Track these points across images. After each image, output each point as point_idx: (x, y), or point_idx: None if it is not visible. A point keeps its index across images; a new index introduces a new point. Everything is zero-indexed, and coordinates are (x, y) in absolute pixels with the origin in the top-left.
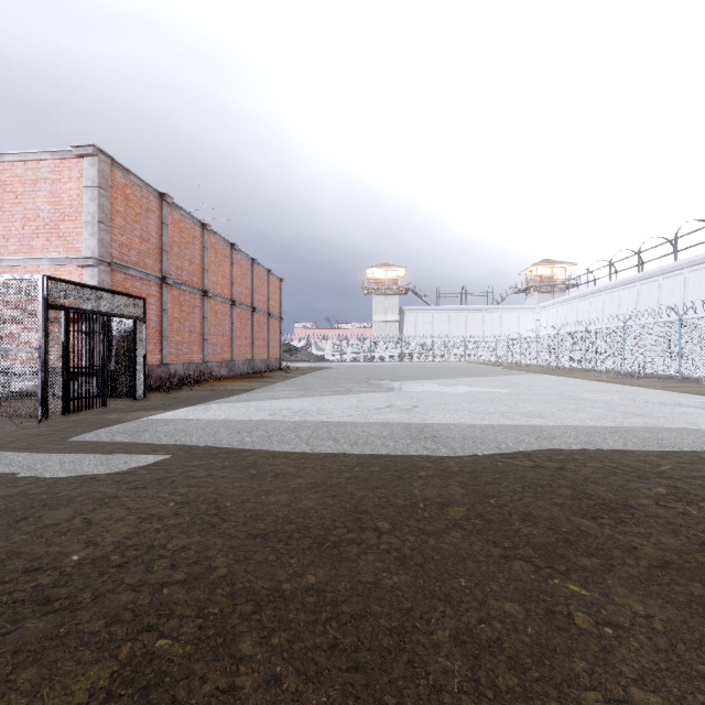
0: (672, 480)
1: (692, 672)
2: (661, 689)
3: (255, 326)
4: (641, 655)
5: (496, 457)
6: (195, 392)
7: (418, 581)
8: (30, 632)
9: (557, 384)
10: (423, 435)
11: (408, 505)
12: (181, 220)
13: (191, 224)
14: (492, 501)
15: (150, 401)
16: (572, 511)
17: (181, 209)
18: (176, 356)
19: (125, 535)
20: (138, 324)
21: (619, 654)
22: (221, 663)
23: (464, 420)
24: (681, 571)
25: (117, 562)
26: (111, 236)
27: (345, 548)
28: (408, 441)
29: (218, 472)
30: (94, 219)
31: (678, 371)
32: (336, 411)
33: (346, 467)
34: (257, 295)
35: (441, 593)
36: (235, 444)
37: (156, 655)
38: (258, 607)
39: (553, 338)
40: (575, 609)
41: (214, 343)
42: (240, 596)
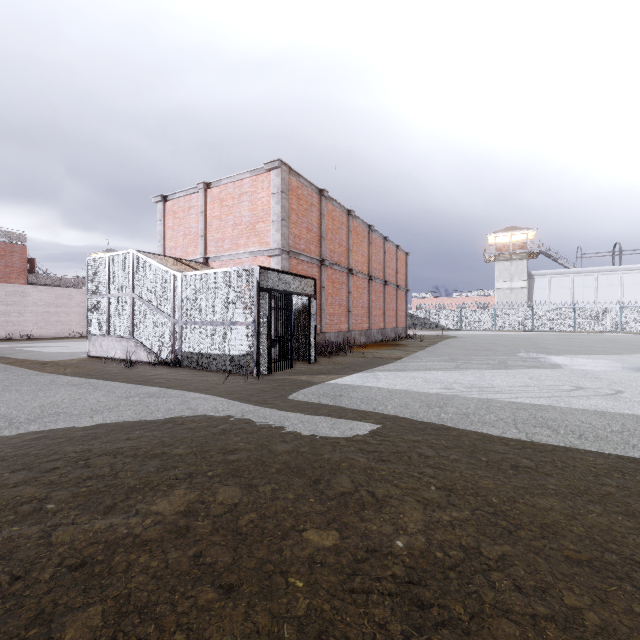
0: None
1: None
2: None
3: (386, 298)
4: None
5: None
6: (351, 358)
7: None
8: None
9: None
10: None
11: None
12: (333, 210)
13: (339, 212)
14: None
15: (322, 365)
16: None
17: (333, 201)
18: (330, 326)
19: (421, 523)
20: (311, 300)
21: None
22: None
23: None
24: None
25: (447, 563)
26: (289, 230)
27: None
28: None
29: (444, 452)
30: (278, 218)
31: None
32: (515, 389)
33: (597, 469)
34: (387, 270)
35: None
36: (433, 419)
37: None
38: None
39: None
40: None
41: (355, 314)
42: None
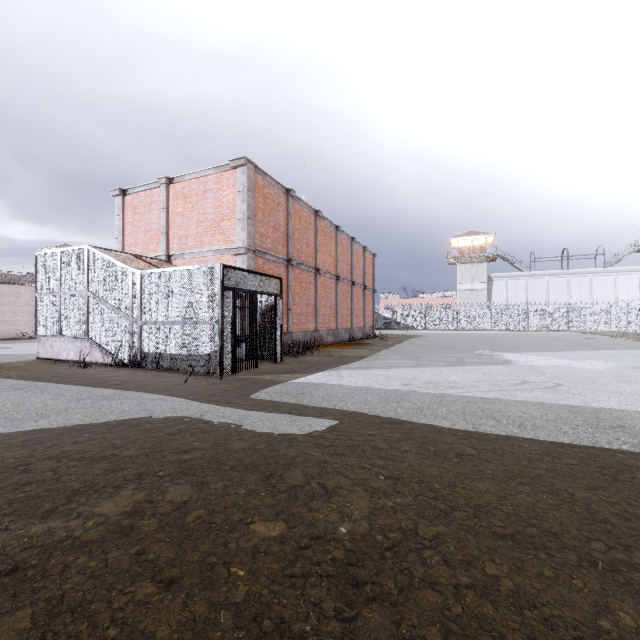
0: None
1: None
2: None
3: (353, 298)
4: None
5: None
6: (317, 357)
7: None
8: (373, 625)
9: None
10: (605, 423)
11: None
12: (300, 210)
13: (307, 212)
14: None
15: (287, 364)
16: None
17: (300, 201)
18: (297, 325)
19: (367, 510)
20: (277, 300)
21: None
22: None
23: None
24: None
25: (386, 544)
26: (255, 228)
27: (628, 574)
28: (589, 429)
29: (397, 444)
30: (244, 216)
31: None
32: (468, 384)
33: (531, 455)
34: (355, 270)
35: None
36: (390, 414)
37: None
38: None
39: None
40: None
41: (323, 313)
42: (557, 627)
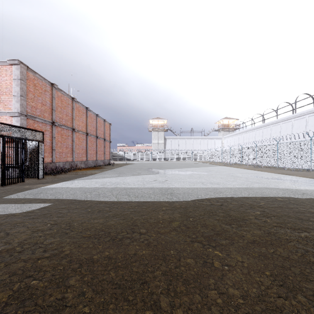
0: (263, 209)
1: (253, 281)
2: (240, 288)
3: (97, 145)
4: (236, 276)
5: (196, 201)
6: (68, 175)
7: (153, 252)
8: None
9: (228, 170)
10: (167, 192)
11: (155, 222)
12: (61, 96)
13: (66, 97)
14: (191, 219)
15: (45, 179)
16: (222, 222)
17: (61, 91)
18: (59, 158)
19: (24, 239)
20: (40, 144)
21: (228, 276)
22: (60, 288)
23: (186, 186)
24: (259, 243)
25: (18, 250)
26: (27, 102)
27: (124, 240)
28: (160, 195)
29: (73, 210)
30: (18, 94)
31: (276, 165)
32: (131, 183)
33: (131, 207)
34: (98, 131)
35: (162, 256)
36: (83, 198)
37: (31, 287)
38: (81, 266)
39: (228, 151)
40: (215, 260)
41: (78, 152)
42: (73, 262)
